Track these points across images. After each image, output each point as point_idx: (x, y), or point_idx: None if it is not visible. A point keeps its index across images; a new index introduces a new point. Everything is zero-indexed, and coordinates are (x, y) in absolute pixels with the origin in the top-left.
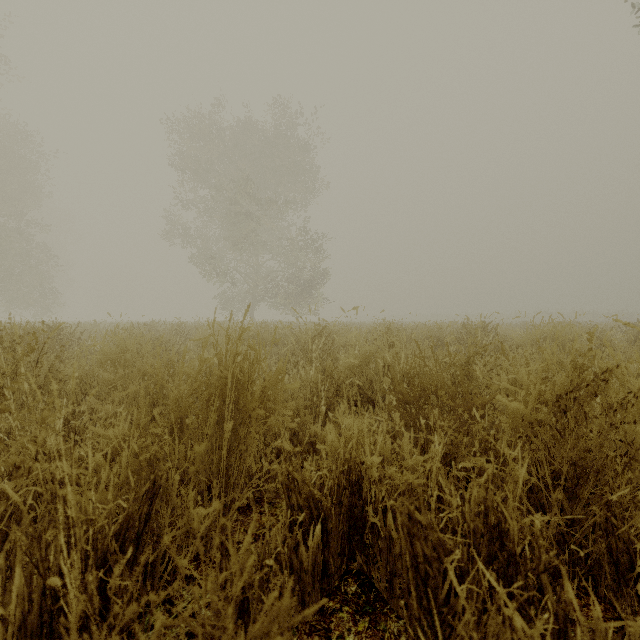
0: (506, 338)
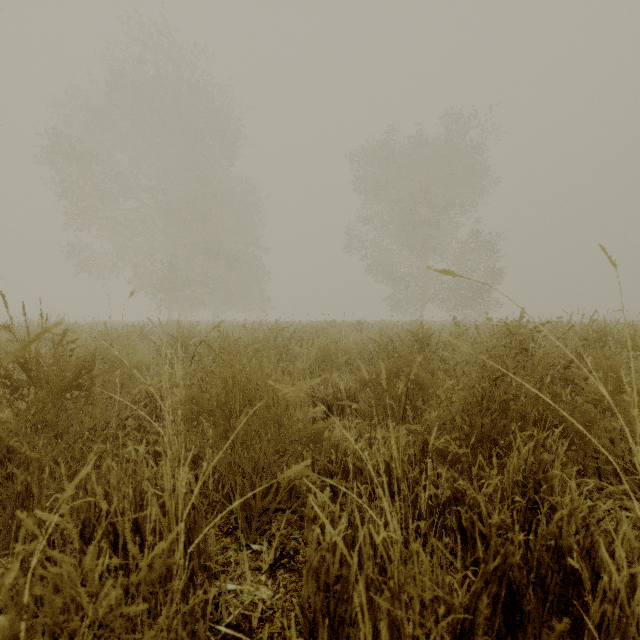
0: None
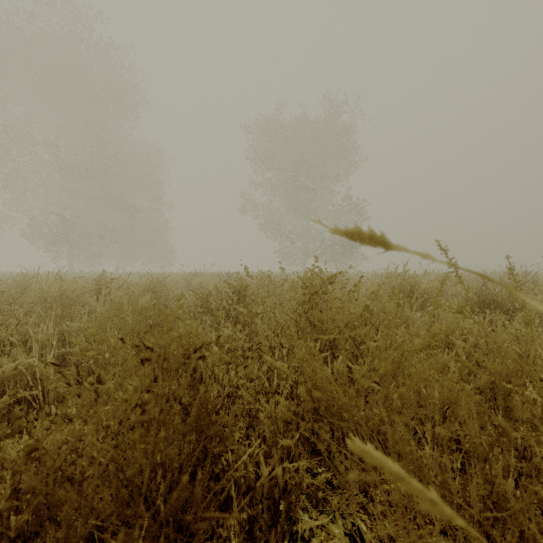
0: None
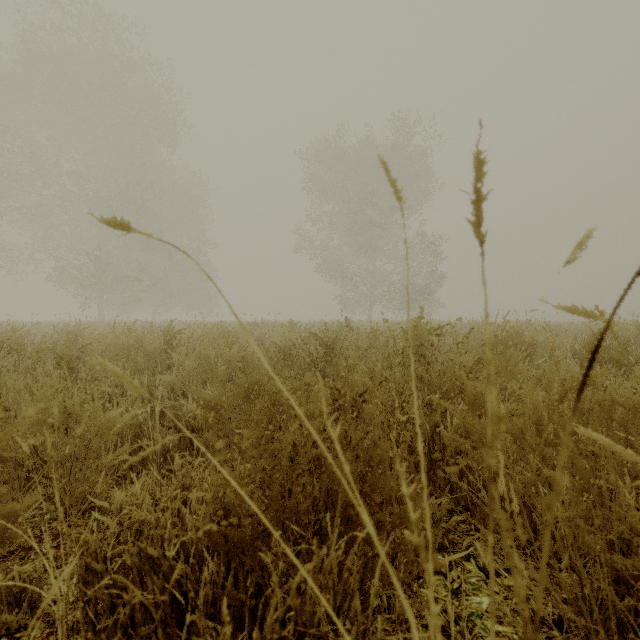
0: None
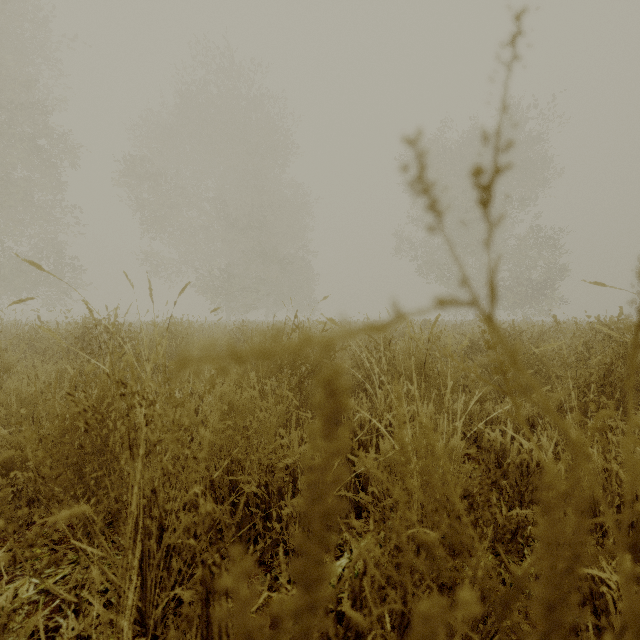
0: None
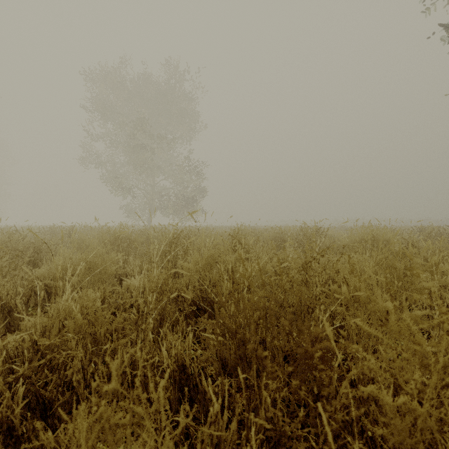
0: (333, 239)
